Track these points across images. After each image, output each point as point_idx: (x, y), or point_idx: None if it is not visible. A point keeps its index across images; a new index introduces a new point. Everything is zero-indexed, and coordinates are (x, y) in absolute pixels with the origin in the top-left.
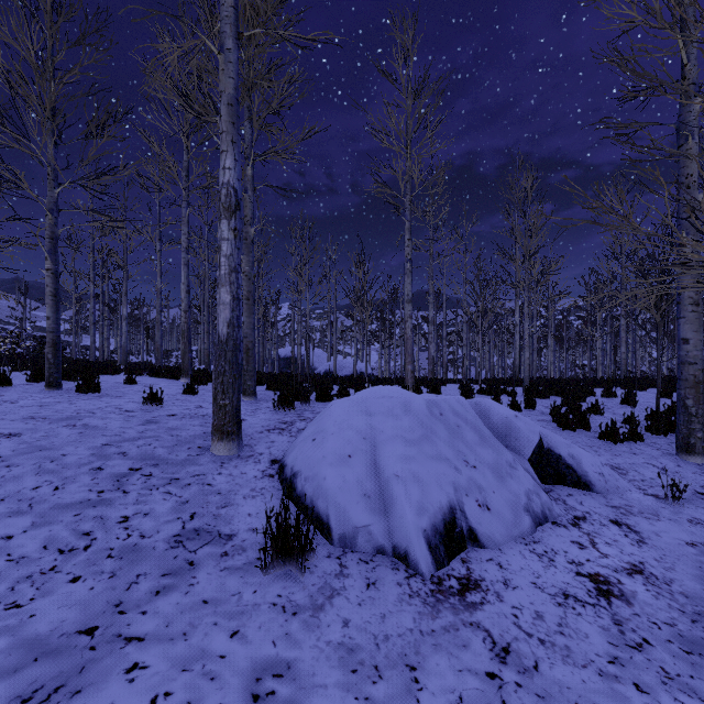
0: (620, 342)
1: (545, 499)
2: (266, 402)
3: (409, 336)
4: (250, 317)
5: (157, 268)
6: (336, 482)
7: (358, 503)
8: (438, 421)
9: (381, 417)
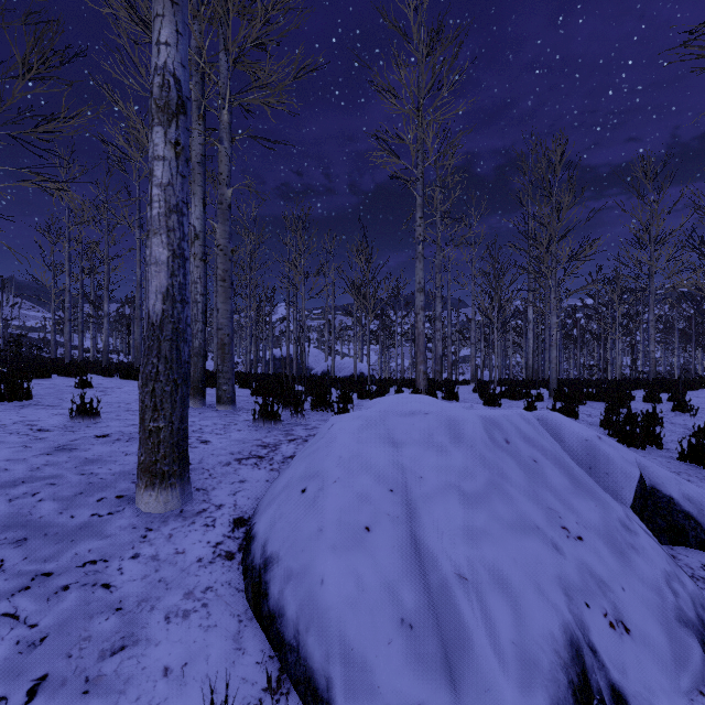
0: (649, 340)
1: (691, 589)
2: (247, 412)
3: (421, 330)
4: (226, 303)
5: (137, 258)
6: (343, 590)
7: (389, 643)
8: (505, 454)
9: (415, 449)
